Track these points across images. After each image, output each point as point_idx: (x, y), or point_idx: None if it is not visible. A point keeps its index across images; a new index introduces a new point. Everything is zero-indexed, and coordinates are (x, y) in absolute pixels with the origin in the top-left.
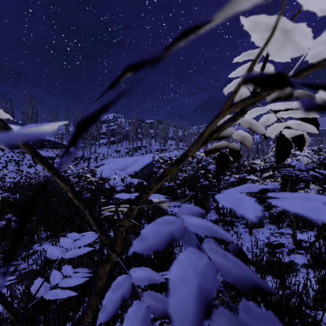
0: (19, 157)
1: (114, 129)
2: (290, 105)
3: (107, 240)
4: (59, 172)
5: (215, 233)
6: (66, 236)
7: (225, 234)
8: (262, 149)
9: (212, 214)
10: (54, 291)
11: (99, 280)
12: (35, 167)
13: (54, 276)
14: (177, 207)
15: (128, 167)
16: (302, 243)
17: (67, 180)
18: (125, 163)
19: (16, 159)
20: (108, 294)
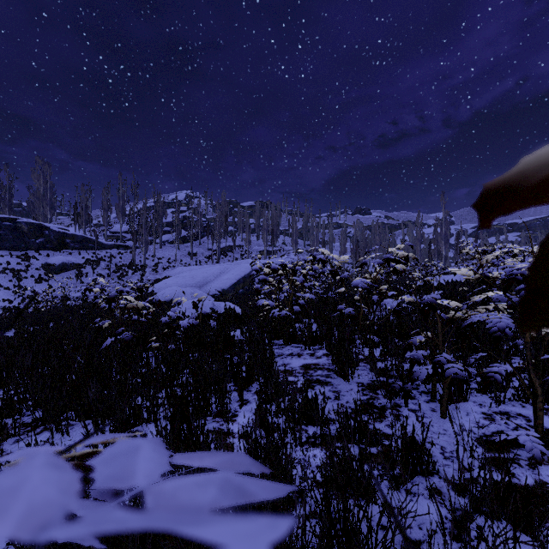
0: (21, 264)
1: (187, 216)
2: None
3: None
4: None
5: None
6: (75, 420)
7: None
8: (438, 251)
9: (363, 371)
10: None
11: None
12: (48, 281)
13: None
14: (296, 357)
15: (211, 282)
16: None
17: None
18: (204, 274)
19: (14, 267)
20: None
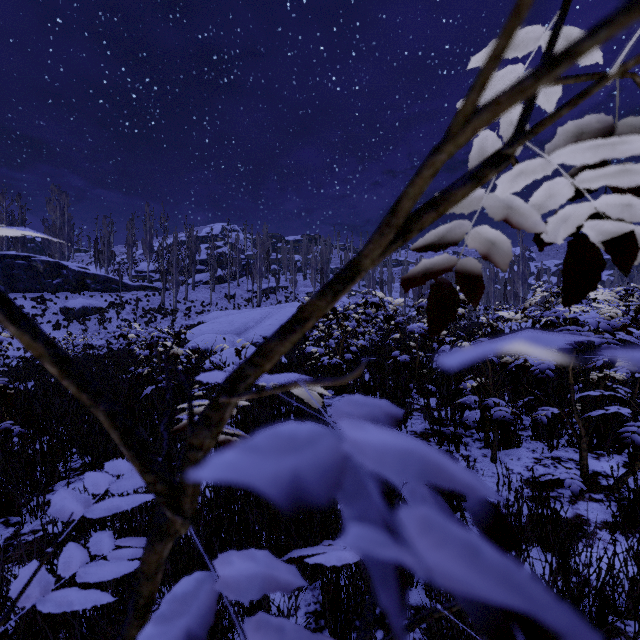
0: (36, 308)
1: (223, 253)
2: (613, 149)
3: (160, 484)
4: (15, 306)
5: (436, 474)
6: None
7: (466, 476)
8: (515, 293)
9: (417, 420)
10: (62, 594)
11: (145, 581)
12: (67, 328)
13: (68, 557)
14: None
15: (251, 329)
16: (600, 479)
17: (41, 329)
18: (244, 320)
19: (29, 312)
20: (147, 632)
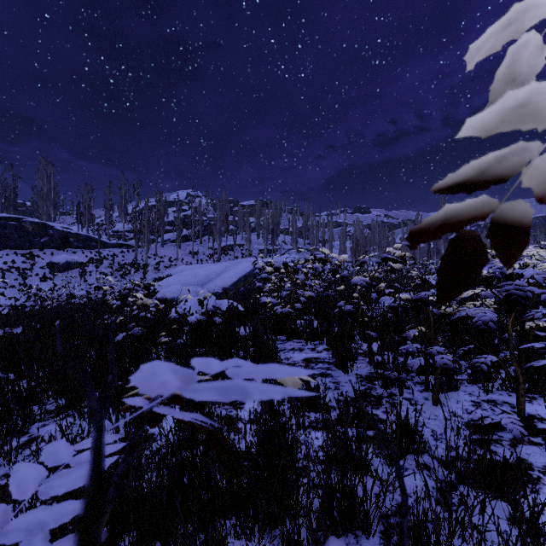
0: (26, 262)
1: (188, 215)
2: None
3: None
4: None
5: None
6: None
7: None
8: (437, 250)
9: (361, 364)
10: None
11: None
12: (53, 280)
13: None
14: (297, 351)
15: (212, 281)
16: (536, 423)
17: None
18: (206, 273)
19: (19, 266)
20: None
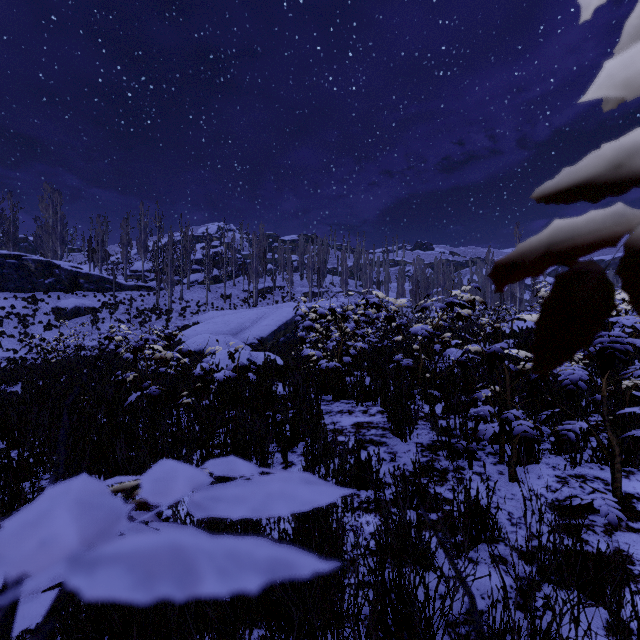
0: (27, 308)
1: (219, 252)
2: None
3: None
4: None
5: None
6: None
7: None
8: (512, 293)
9: (422, 430)
10: None
11: None
12: (59, 328)
13: None
14: (346, 414)
15: (247, 329)
16: (635, 503)
17: None
18: (240, 320)
19: (20, 312)
20: None
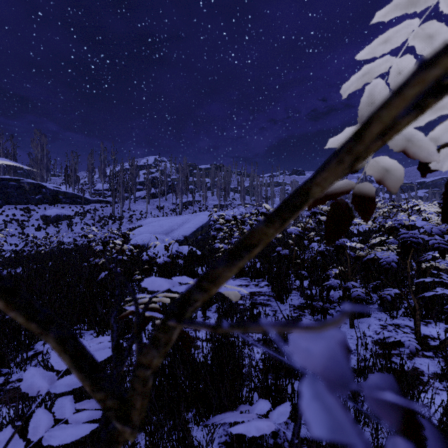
0: (24, 215)
1: (155, 177)
2: None
3: (110, 400)
4: None
5: None
6: (84, 330)
7: None
8: None
9: (295, 296)
10: None
11: None
12: (46, 229)
13: (36, 422)
14: (244, 286)
15: (175, 230)
16: (429, 341)
17: None
18: (170, 224)
19: (19, 218)
20: None
